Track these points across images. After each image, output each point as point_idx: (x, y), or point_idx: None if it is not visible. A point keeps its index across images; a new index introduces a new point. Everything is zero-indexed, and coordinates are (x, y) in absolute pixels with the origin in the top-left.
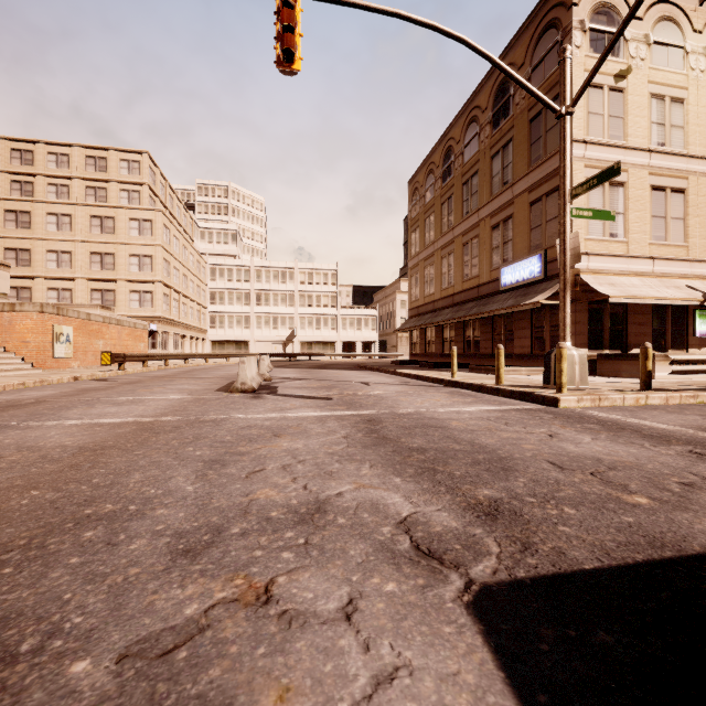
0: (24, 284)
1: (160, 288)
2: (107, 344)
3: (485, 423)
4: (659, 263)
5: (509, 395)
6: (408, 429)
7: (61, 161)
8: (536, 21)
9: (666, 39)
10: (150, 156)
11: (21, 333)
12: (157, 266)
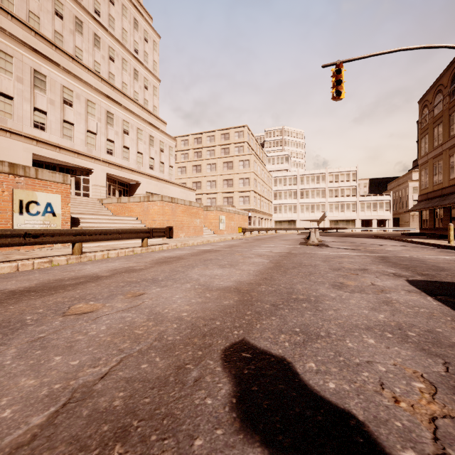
0: (199, 197)
1: (252, 194)
2: (234, 223)
3: (450, 261)
4: None
5: None
6: (402, 260)
7: (211, 139)
8: None
9: None
10: (247, 126)
11: (210, 219)
12: (251, 183)
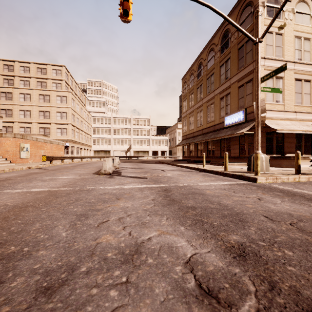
0: (9, 125)
1: (70, 127)
2: (45, 152)
3: (223, 191)
4: (298, 114)
5: (231, 176)
6: (185, 195)
7: (26, 70)
8: (241, 3)
9: (302, 10)
10: (66, 67)
11: (5, 147)
12: (69, 117)
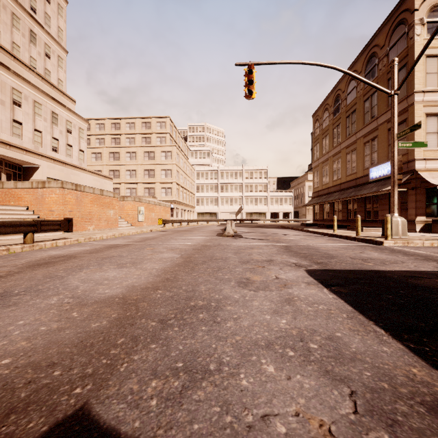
0: (117, 186)
1: (175, 186)
2: (155, 215)
3: (336, 248)
4: None
5: (360, 241)
6: (301, 249)
7: (131, 126)
8: (392, 20)
9: None
10: (170, 118)
11: (127, 210)
12: (173, 174)
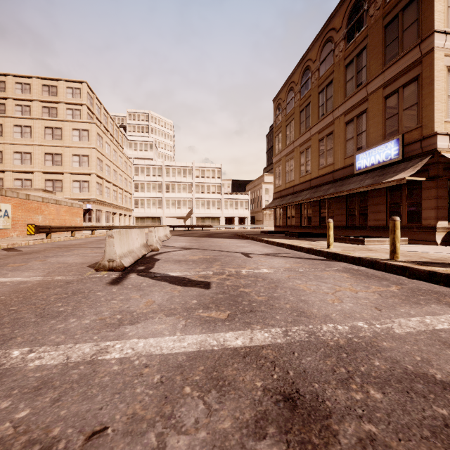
0: None
1: (94, 178)
2: (46, 218)
3: None
4: None
5: (425, 277)
6: None
7: (24, 88)
8: None
9: None
10: (88, 84)
11: None
12: (92, 163)
